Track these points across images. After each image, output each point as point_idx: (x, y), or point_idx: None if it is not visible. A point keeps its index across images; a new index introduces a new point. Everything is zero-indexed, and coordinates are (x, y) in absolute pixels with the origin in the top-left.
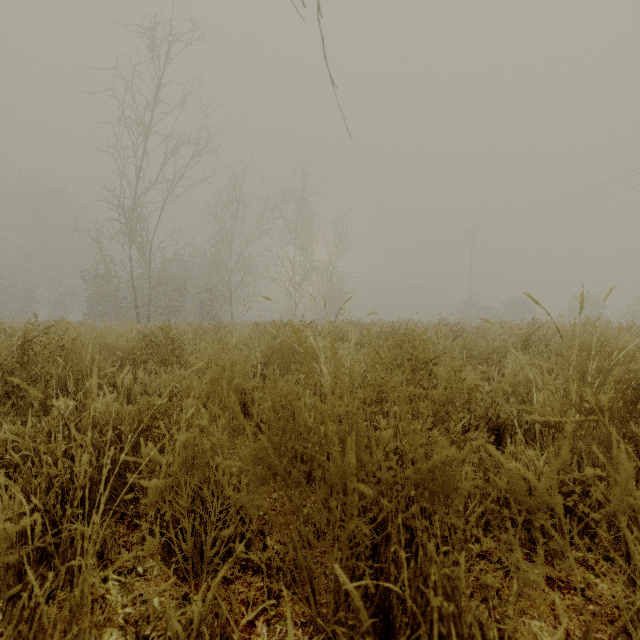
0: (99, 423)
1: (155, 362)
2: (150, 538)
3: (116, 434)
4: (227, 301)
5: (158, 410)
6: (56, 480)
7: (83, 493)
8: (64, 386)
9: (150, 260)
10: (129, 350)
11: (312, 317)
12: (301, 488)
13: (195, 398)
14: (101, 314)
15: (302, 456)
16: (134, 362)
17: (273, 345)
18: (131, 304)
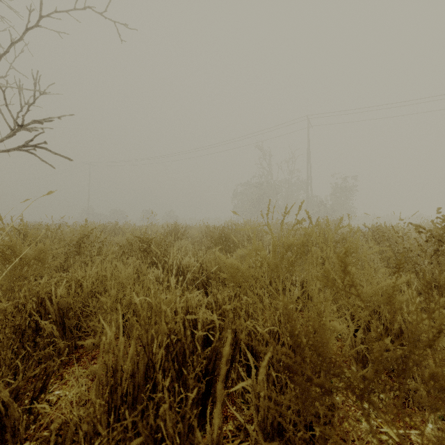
0: None
1: None
2: None
3: None
4: None
5: None
6: None
7: None
8: None
9: None
10: None
11: None
12: None
13: None
14: None
15: None
16: None
17: None
18: None
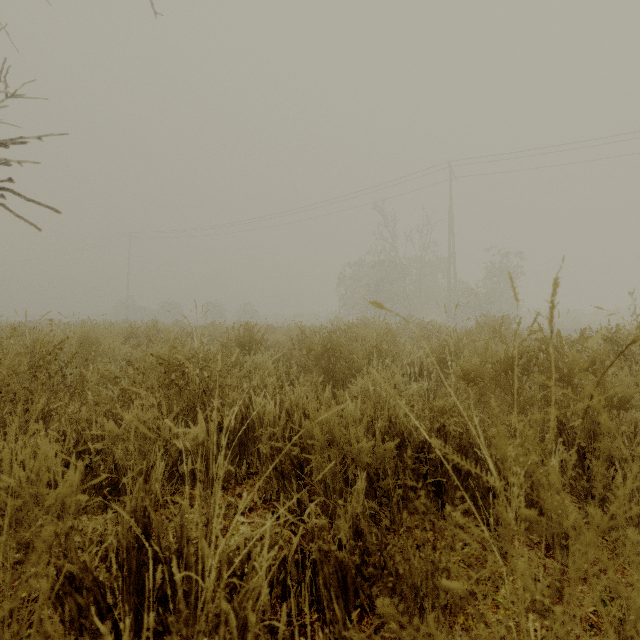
0: None
1: None
2: None
3: None
4: None
5: None
6: None
7: None
8: None
9: None
10: None
11: None
12: None
13: None
14: None
15: None
16: None
17: None
18: None
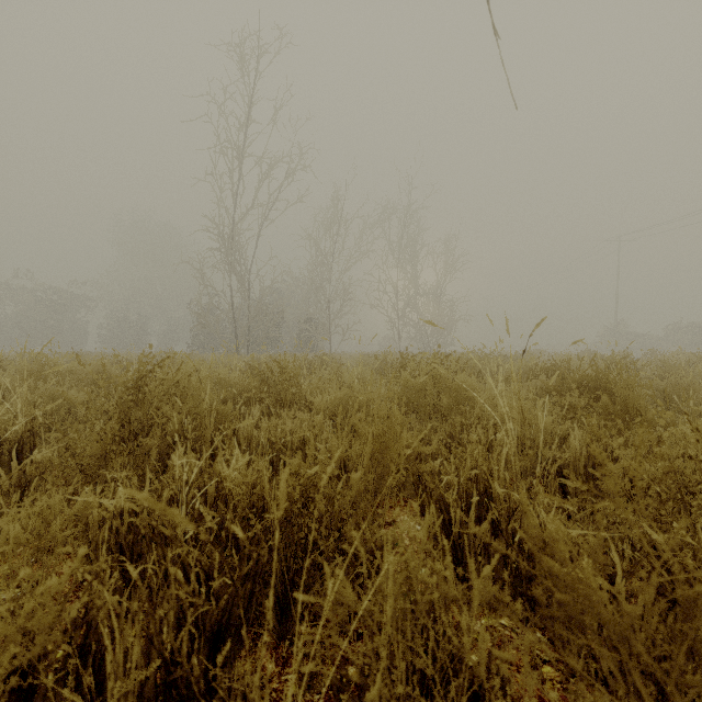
0: (231, 495)
1: (271, 401)
2: (311, 691)
3: (253, 513)
4: (325, 331)
5: (311, 485)
6: (190, 612)
7: (221, 618)
8: (181, 431)
9: (249, 289)
10: (242, 386)
11: (415, 348)
12: (516, 617)
13: (359, 468)
14: (203, 345)
15: (517, 566)
16: (247, 400)
17: (411, 384)
18: (231, 335)
